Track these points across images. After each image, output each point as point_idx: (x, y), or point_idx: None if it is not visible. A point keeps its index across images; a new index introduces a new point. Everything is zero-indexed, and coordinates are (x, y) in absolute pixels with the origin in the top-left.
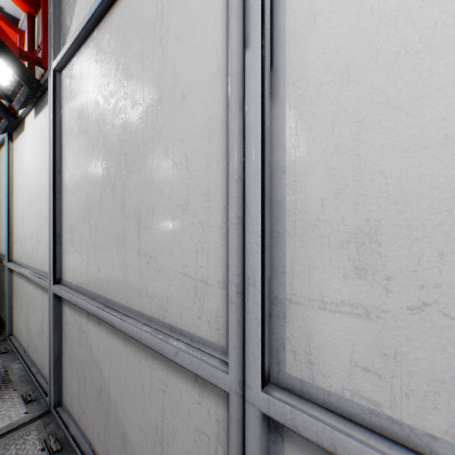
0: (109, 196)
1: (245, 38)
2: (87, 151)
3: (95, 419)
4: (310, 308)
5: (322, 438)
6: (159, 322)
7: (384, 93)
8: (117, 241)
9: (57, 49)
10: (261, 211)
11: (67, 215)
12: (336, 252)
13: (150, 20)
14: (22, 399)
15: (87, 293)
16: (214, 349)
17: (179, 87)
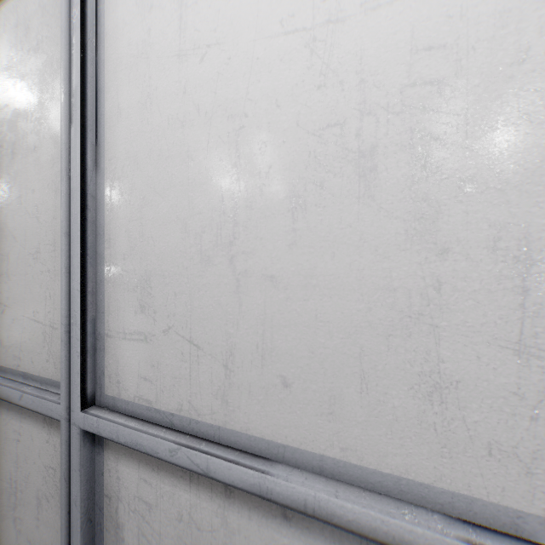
0: None
1: (71, 115)
2: None
3: None
4: (118, 340)
5: (112, 434)
6: (15, 372)
7: (153, 181)
8: None
9: None
10: (81, 262)
11: None
12: (131, 295)
13: (6, 59)
14: None
15: None
16: (59, 387)
17: (32, 138)
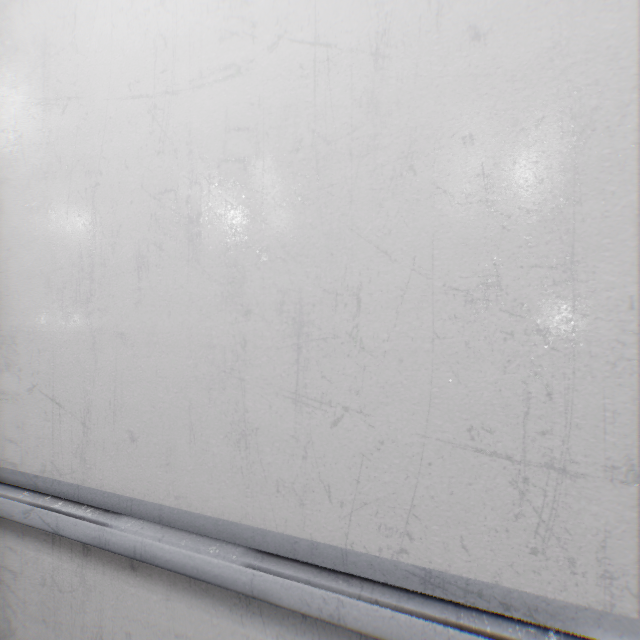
0: None
1: None
2: None
3: None
4: None
5: None
6: None
7: (20, 233)
8: None
9: None
10: None
11: None
12: None
13: None
14: None
15: None
16: None
17: None
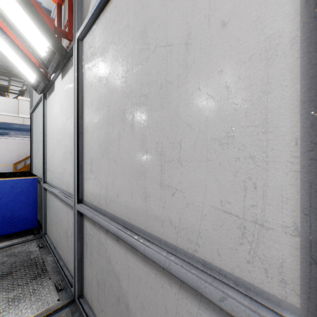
0: (128, 133)
1: None
2: (105, 98)
3: None
4: None
5: None
6: (188, 254)
7: None
8: (136, 172)
9: (80, 23)
10: None
11: (87, 150)
12: None
13: None
14: (54, 287)
15: (105, 214)
16: (276, 303)
17: (216, 17)
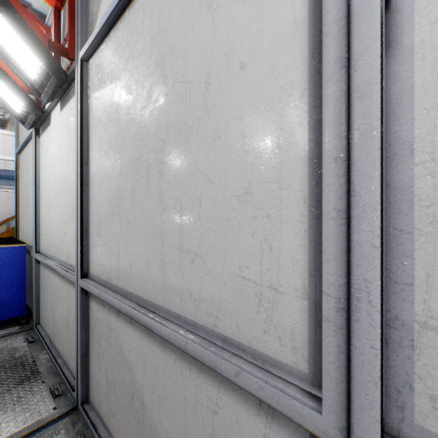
0: (143, 187)
1: None
2: (116, 140)
3: (126, 425)
4: None
5: None
6: (208, 330)
7: None
8: (153, 236)
9: (84, 38)
10: (380, 201)
11: (94, 208)
12: None
13: None
14: (49, 392)
15: (116, 290)
16: (288, 373)
17: (235, 56)
